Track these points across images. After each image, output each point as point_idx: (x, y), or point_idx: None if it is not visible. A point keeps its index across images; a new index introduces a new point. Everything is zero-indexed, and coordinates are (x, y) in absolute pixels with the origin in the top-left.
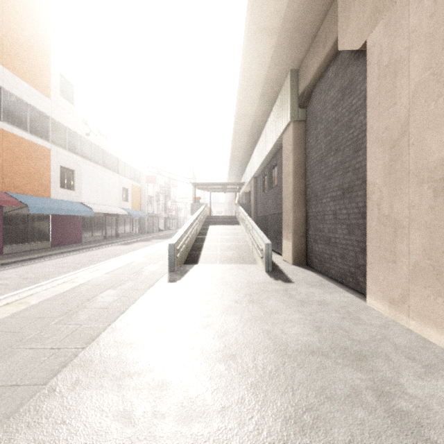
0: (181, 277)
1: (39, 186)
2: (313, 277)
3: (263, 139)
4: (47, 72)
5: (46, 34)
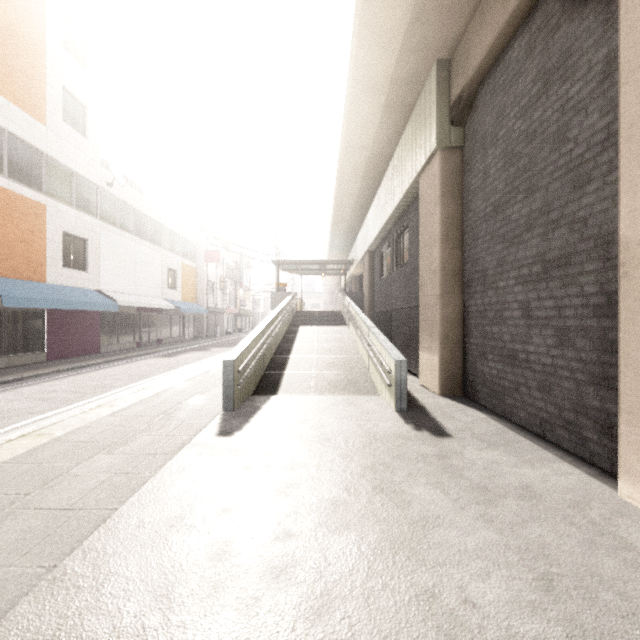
0: (244, 422)
1: (26, 263)
2: (485, 422)
3: (386, 188)
4: (40, 81)
5: (38, 20)
